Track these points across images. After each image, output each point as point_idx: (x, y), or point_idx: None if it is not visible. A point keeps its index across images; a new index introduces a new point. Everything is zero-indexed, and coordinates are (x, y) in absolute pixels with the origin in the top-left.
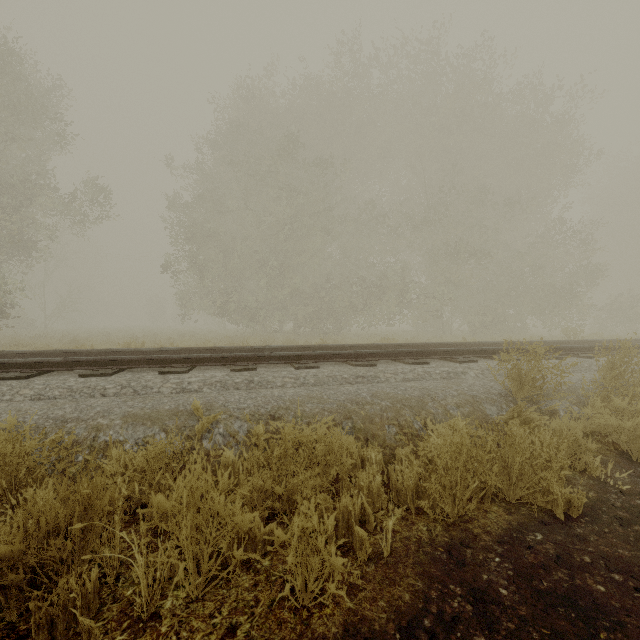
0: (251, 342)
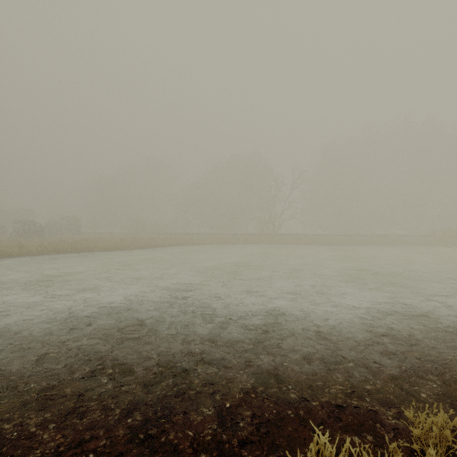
0: None
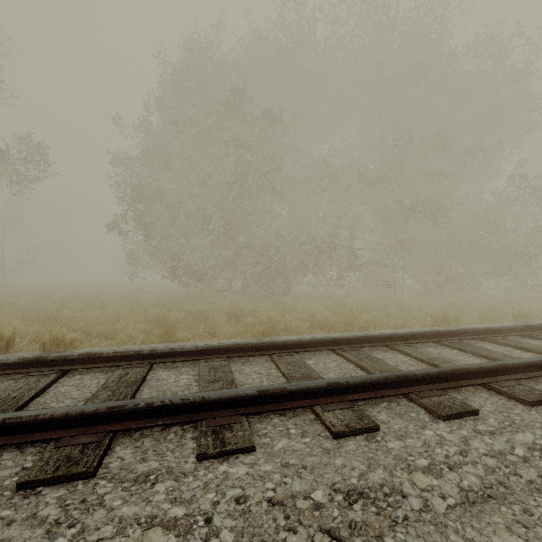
0: (190, 308)
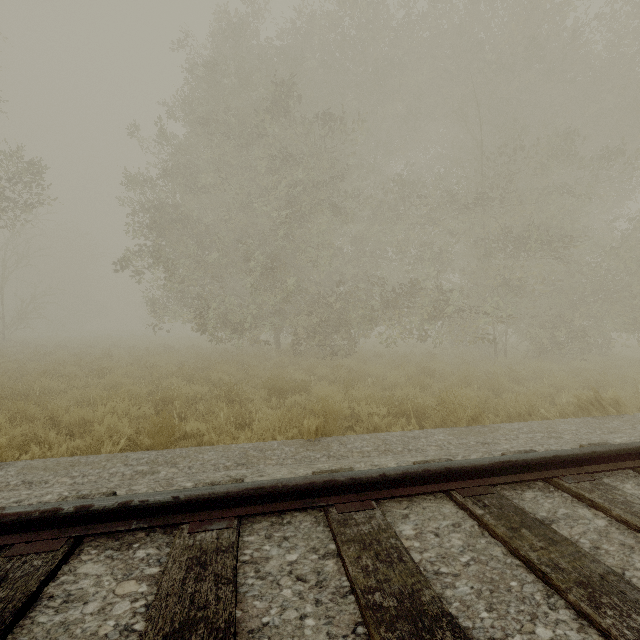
0: (218, 377)
